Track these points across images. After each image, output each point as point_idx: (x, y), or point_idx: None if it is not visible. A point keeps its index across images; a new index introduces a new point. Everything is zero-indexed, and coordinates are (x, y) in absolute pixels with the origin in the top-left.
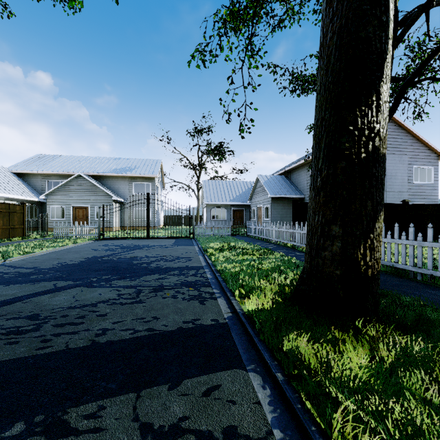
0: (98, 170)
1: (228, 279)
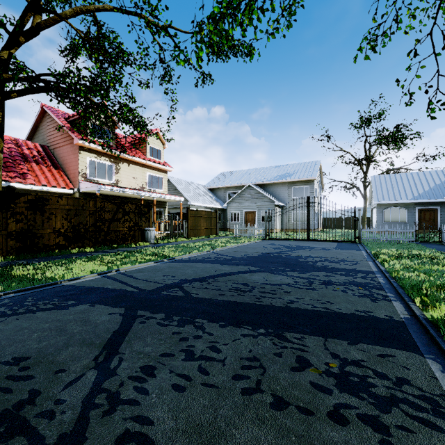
0: (262, 179)
1: (407, 286)
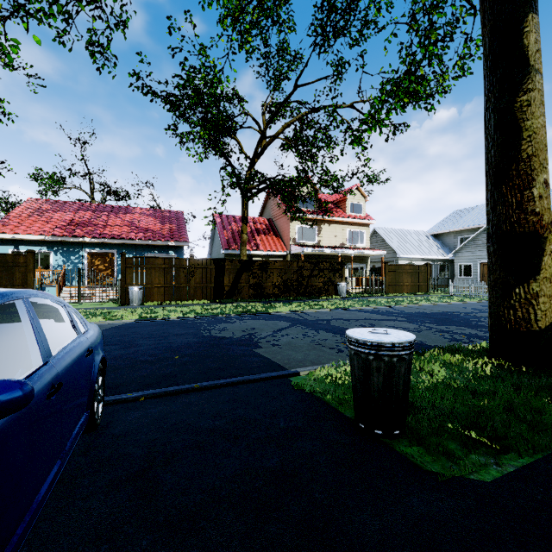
0: None
1: None
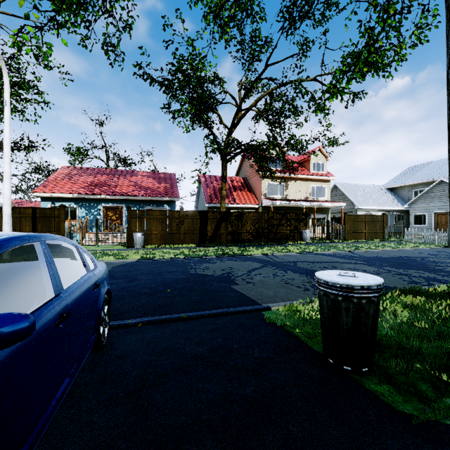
0: None
1: None
